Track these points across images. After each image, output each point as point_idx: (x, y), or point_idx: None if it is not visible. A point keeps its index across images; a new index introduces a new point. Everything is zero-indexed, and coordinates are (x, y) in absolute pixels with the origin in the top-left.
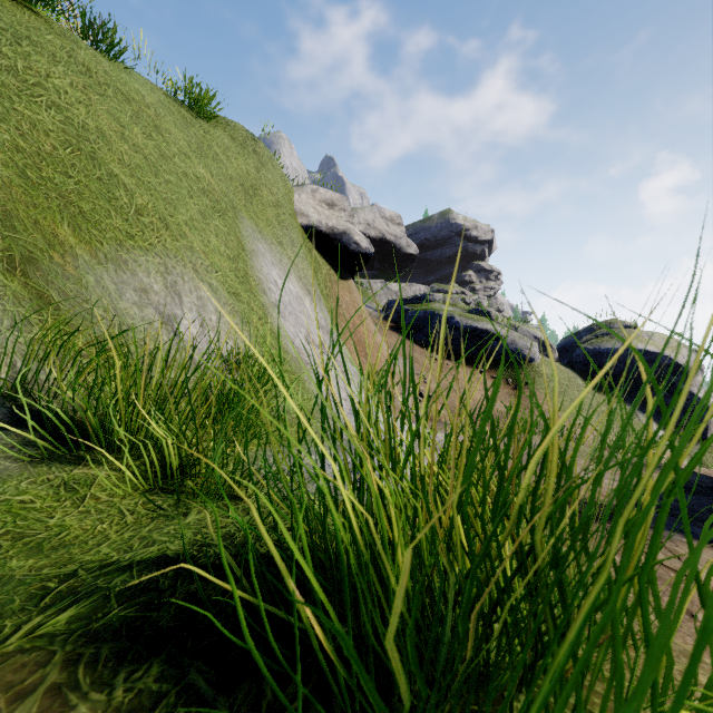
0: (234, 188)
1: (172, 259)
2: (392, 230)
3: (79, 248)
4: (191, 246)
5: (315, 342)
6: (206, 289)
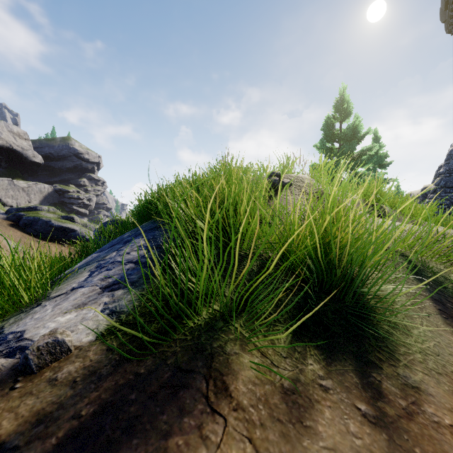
0: None
1: None
2: (20, 142)
3: None
4: None
5: None
6: None
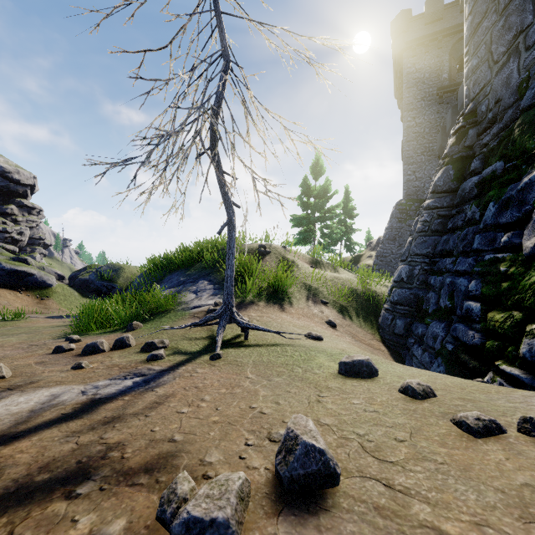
0: None
1: None
2: None
3: None
4: None
5: None
6: None
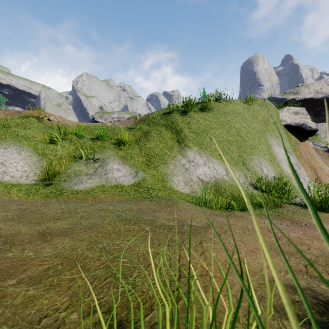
0: (262, 124)
1: (258, 155)
2: None
3: (246, 158)
4: (260, 150)
5: None
6: (265, 161)
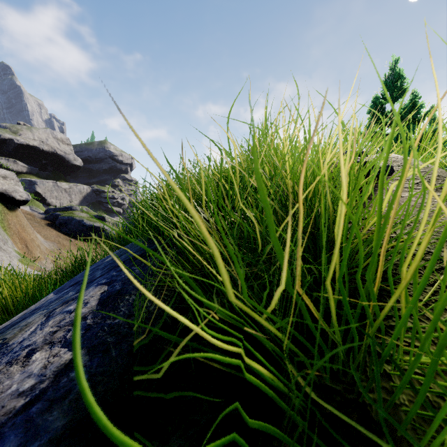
0: None
1: None
2: (63, 147)
3: None
4: None
5: None
6: None
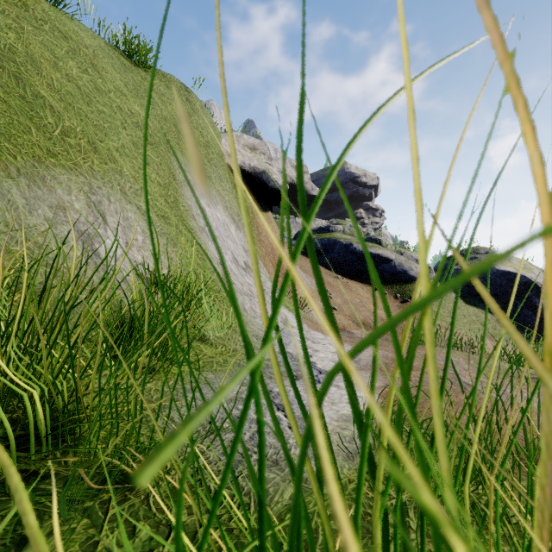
0: (168, 128)
1: (98, 179)
2: None
3: None
4: (120, 170)
5: (240, 263)
6: (134, 210)
